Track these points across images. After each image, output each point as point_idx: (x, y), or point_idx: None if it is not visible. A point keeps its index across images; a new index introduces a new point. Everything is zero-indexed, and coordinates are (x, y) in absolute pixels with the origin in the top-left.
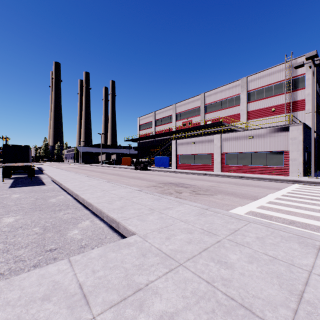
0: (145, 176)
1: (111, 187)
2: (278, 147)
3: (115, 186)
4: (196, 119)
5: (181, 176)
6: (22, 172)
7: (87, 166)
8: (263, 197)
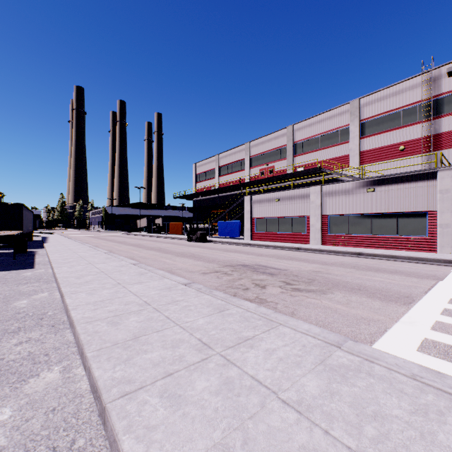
0: (202, 252)
1: (137, 275)
2: (417, 206)
3: (144, 273)
4: (281, 165)
5: (260, 252)
6: (6, 246)
7: (118, 236)
8: (423, 297)
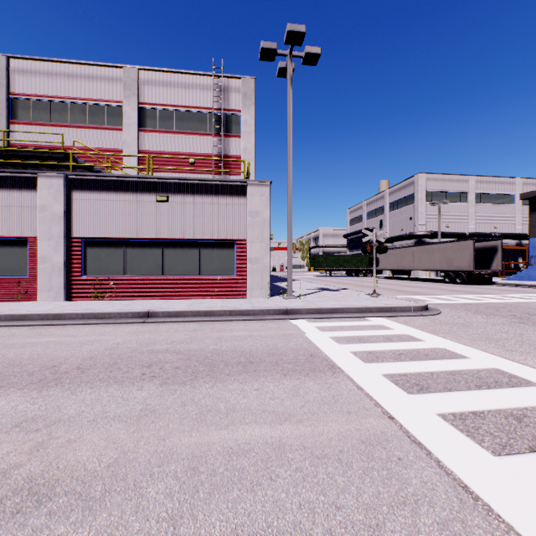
0: None
1: None
2: (225, 231)
3: None
4: None
5: None
6: None
7: None
8: None
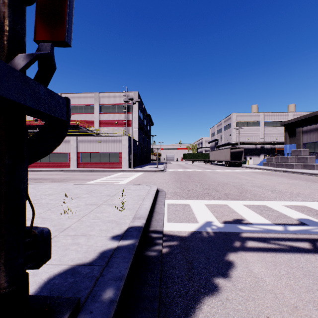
0: None
1: None
2: (116, 150)
3: None
4: None
5: (36, 173)
6: None
7: None
8: (100, 179)
